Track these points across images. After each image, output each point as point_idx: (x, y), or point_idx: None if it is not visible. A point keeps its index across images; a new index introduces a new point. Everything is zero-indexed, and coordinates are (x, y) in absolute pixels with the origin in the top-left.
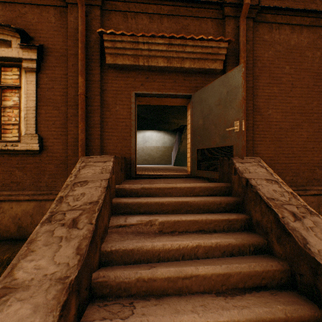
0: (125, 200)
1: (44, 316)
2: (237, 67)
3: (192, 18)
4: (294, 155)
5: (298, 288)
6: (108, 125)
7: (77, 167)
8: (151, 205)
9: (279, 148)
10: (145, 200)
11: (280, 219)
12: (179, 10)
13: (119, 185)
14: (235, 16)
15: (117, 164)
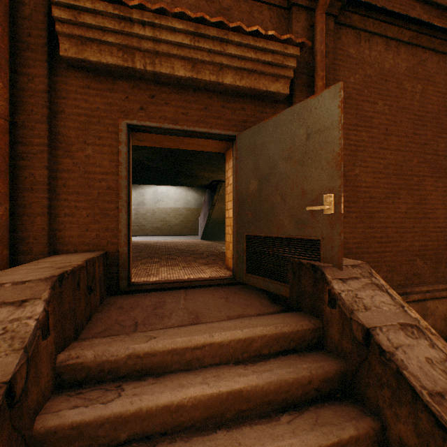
0: (75, 417)
1: None
2: (329, 88)
3: None
4: (389, 239)
5: None
6: (69, 186)
7: None
8: (149, 416)
9: (370, 228)
10: (134, 406)
11: None
12: None
13: (68, 356)
14: (307, 7)
15: (71, 289)
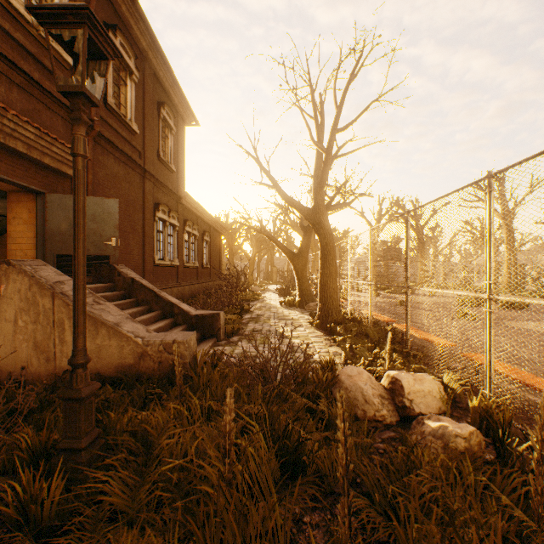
0: None
1: (137, 325)
2: (114, 199)
3: (45, 106)
4: None
5: (166, 317)
6: None
7: (29, 270)
8: None
9: None
10: None
11: (158, 293)
12: (34, 89)
13: None
14: None
15: None
